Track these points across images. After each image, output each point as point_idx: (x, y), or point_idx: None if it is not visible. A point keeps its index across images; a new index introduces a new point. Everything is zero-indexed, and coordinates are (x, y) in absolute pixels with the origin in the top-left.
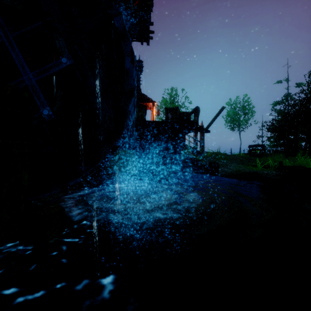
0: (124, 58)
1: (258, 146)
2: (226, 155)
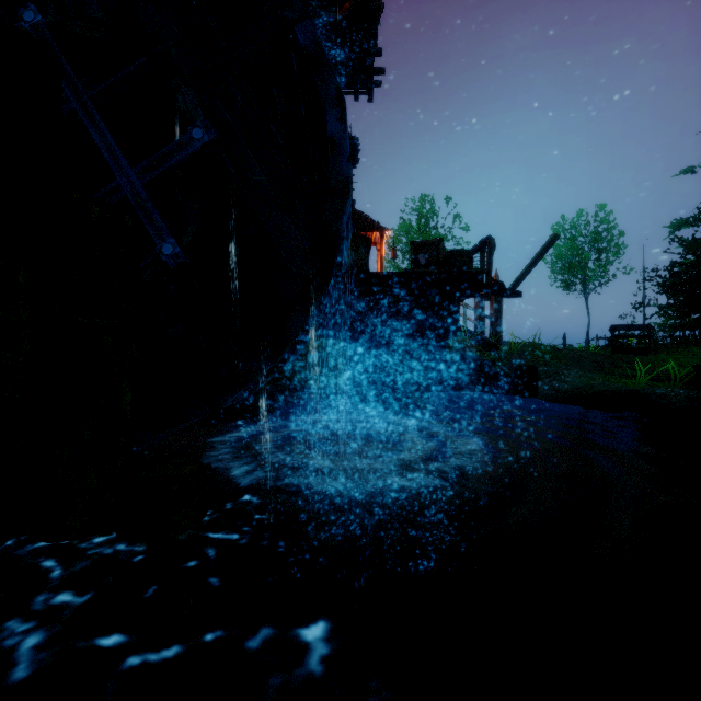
0: (327, 132)
1: (634, 327)
2: (556, 350)
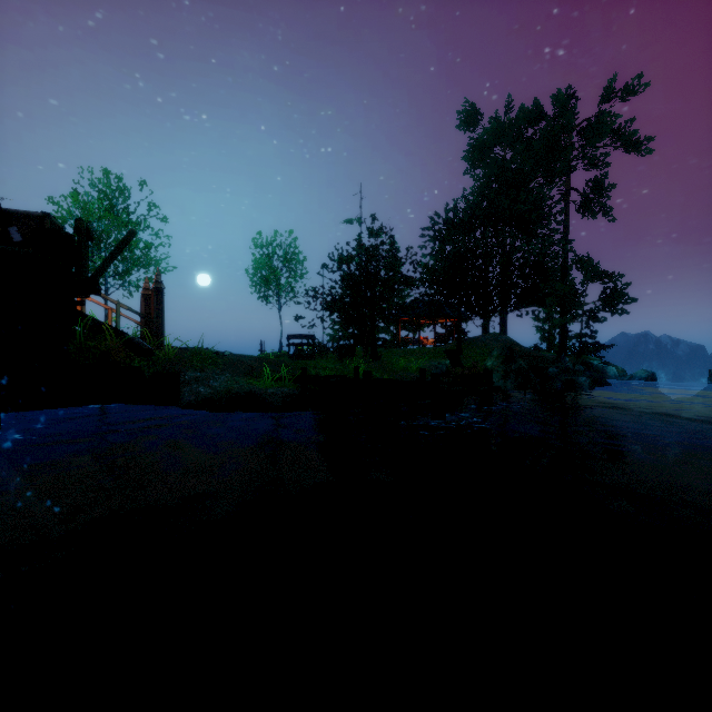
0: None
1: (303, 337)
2: (220, 356)
